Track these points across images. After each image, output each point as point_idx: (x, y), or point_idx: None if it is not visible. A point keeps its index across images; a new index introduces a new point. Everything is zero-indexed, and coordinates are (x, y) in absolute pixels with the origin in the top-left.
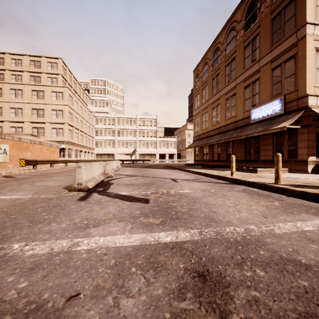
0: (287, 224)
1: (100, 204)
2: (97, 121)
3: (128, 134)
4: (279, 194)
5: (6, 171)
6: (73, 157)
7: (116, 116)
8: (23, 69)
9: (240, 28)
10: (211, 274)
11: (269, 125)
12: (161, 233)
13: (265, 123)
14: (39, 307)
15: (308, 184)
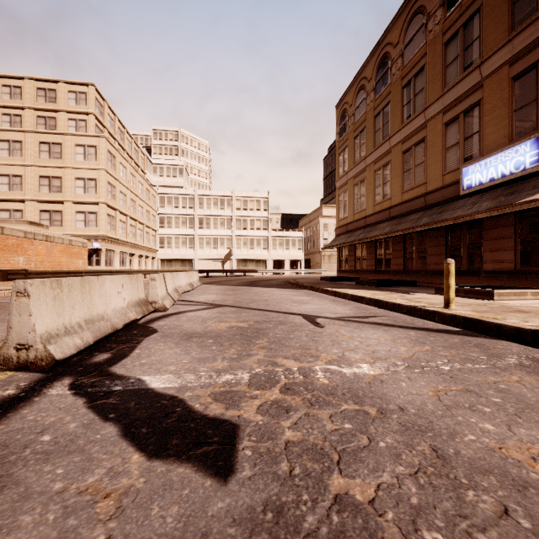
0: None
1: None
2: (163, 202)
3: (218, 225)
4: None
5: None
6: (116, 265)
7: (196, 192)
8: (24, 104)
9: (437, 6)
10: None
11: (510, 196)
12: None
13: (499, 193)
14: None
15: None
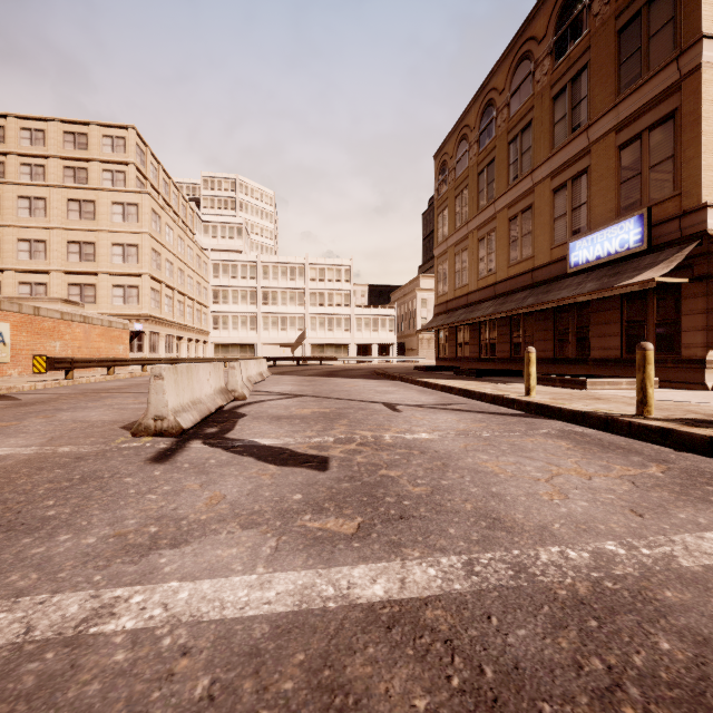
0: (705, 535)
1: (203, 473)
2: (217, 271)
3: (288, 300)
4: (650, 442)
5: (2, 384)
6: (162, 351)
7: (259, 259)
8: (48, 152)
9: (544, 53)
10: None
11: (613, 278)
12: (358, 567)
13: (604, 273)
14: None
15: None
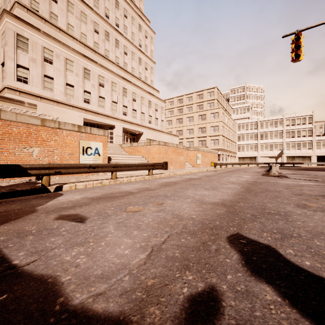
0: None
1: (293, 180)
2: (239, 128)
3: (273, 137)
4: None
5: (205, 169)
6: (224, 160)
7: (258, 120)
8: (193, 102)
9: None
10: None
11: None
12: None
13: None
14: (302, 185)
15: None
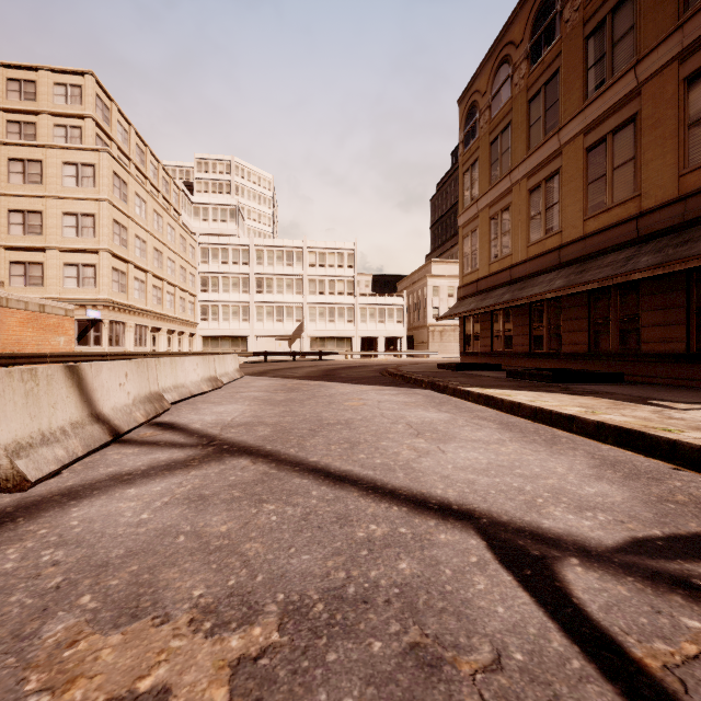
0: None
1: None
2: (206, 256)
3: (284, 288)
4: None
5: None
6: (129, 344)
7: (253, 242)
8: None
9: None
10: None
11: None
12: None
13: None
14: None
15: None
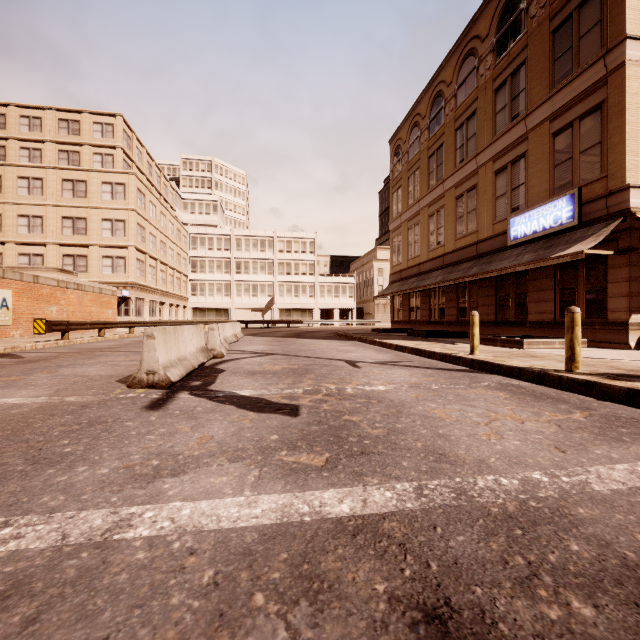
0: (616, 467)
1: (192, 418)
2: (195, 244)
3: (258, 270)
4: (577, 393)
5: (6, 344)
6: (146, 315)
7: (233, 232)
8: (45, 137)
9: (487, 51)
10: (457, 614)
11: (547, 250)
12: (328, 491)
13: (540, 246)
14: None
15: (638, 372)
